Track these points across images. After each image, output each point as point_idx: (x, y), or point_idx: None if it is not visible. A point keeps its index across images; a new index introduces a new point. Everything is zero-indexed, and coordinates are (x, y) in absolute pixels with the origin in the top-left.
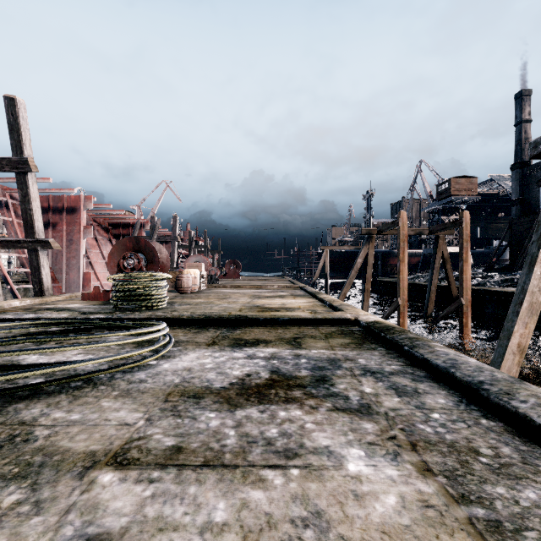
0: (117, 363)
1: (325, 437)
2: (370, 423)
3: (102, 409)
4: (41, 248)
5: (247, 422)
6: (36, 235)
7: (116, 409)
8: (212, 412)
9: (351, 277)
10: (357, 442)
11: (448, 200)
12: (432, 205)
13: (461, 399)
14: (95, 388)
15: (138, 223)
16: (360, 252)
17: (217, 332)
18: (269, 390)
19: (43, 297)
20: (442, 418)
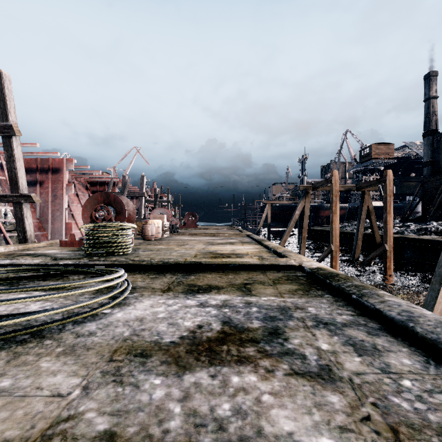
0: (72, 312)
1: (286, 417)
2: (336, 395)
3: (39, 372)
4: (25, 202)
5: (195, 392)
6: (20, 190)
7: (53, 372)
8: (158, 376)
9: (290, 227)
10: (325, 426)
11: (369, 163)
12: (356, 167)
13: (427, 359)
14: (40, 343)
15: (111, 181)
16: (298, 205)
17: (173, 278)
18: (220, 347)
19: (26, 243)
20: (415, 386)
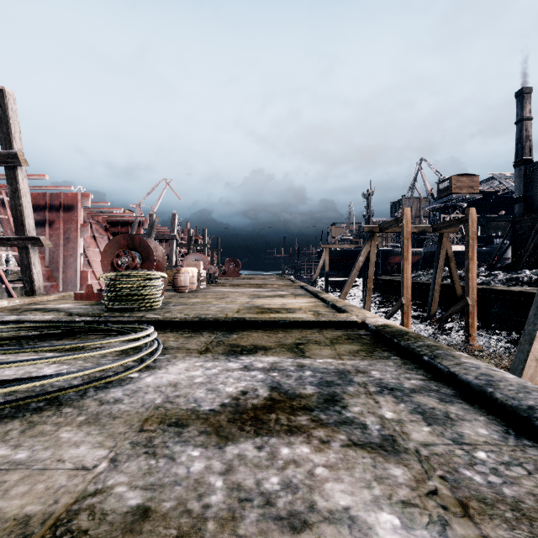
0: (93, 376)
1: (342, 491)
2: (399, 468)
3: (59, 443)
4: (32, 246)
5: (239, 464)
6: (27, 232)
7: (76, 443)
8: (196, 448)
9: (352, 276)
10: (386, 500)
11: (449, 198)
12: (433, 203)
13: (507, 429)
14: (58, 411)
15: (136, 221)
16: (362, 250)
17: (212, 337)
18: (268, 415)
19: (34, 296)
20: (491, 458)
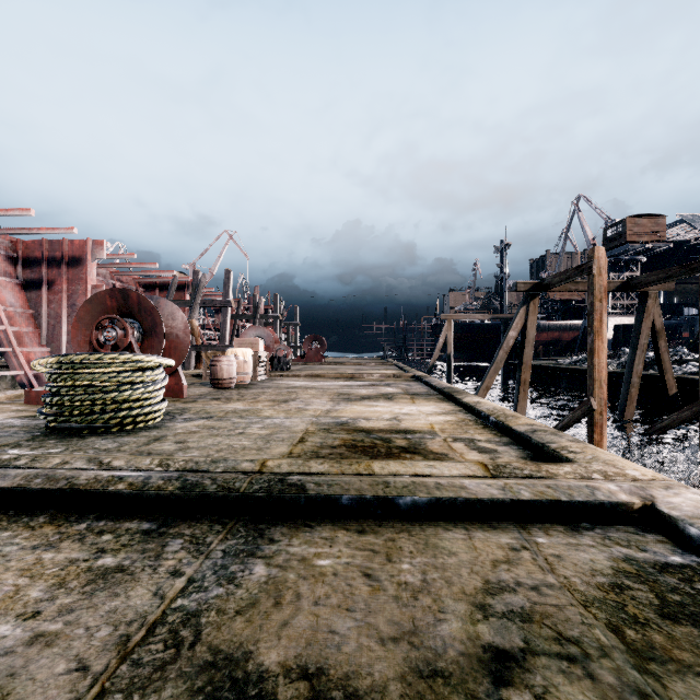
0: None
1: None
2: None
3: None
4: None
5: None
6: None
7: None
8: None
9: (498, 361)
10: None
11: (622, 249)
12: None
13: None
14: None
15: (174, 281)
16: (514, 320)
17: (179, 578)
18: None
19: None
20: None
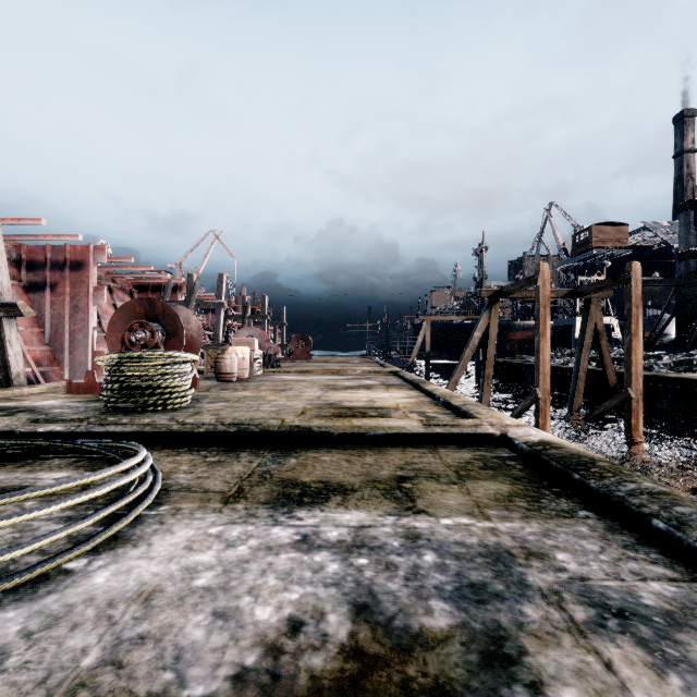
0: None
1: None
2: None
3: None
4: (5, 315)
5: None
6: None
7: None
8: None
9: (465, 358)
10: None
11: (589, 255)
12: (566, 262)
13: None
14: None
15: (170, 284)
16: (478, 322)
17: (253, 463)
18: None
19: (8, 388)
20: None
